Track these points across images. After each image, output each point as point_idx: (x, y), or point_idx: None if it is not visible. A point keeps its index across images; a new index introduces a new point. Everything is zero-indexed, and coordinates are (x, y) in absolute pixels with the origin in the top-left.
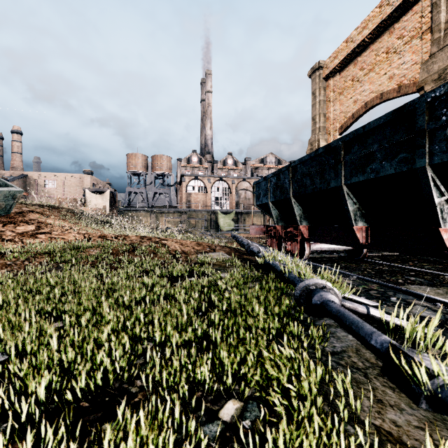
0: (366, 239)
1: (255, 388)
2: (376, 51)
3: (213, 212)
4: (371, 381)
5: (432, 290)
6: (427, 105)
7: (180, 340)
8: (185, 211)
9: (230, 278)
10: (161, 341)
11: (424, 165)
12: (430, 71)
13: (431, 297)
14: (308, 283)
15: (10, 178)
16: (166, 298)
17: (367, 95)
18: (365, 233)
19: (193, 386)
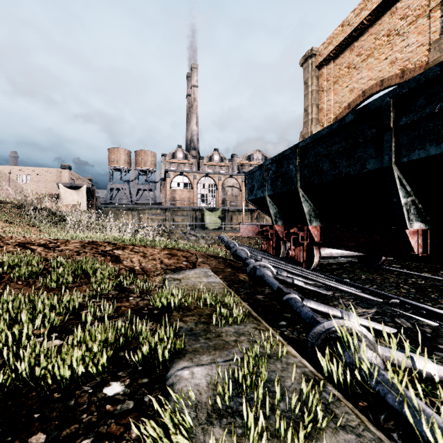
0: (423, 248)
1: None
2: (375, 34)
3: (199, 209)
4: None
5: None
6: None
7: None
8: (169, 208)
9: None
10: None
11: None
12: (442, 50)
13: None
14: None
15: None
16: None
17: (365, 83)
18: (422, 239)
19: None
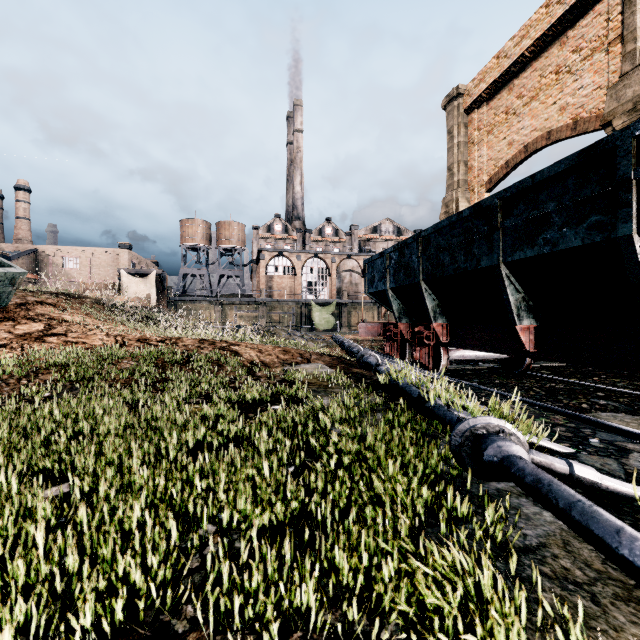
0: (535, 344)
1: (397, 623)
2: (541, 70)
3: (305, 303)
4: (607, 611)
5: (633, 421)
6: (634, 141)
7: (261, 523)
8: (264, 302)
9: (338, 408)
10: (229, 521)
11: (630, 233)
12: (620, 99)
13: (636, 431)
14: (474, 424)
15: (13, 254)
16: (237, 440)
17: (527, 134)
18: (533, 335)
19: (286, 618)
